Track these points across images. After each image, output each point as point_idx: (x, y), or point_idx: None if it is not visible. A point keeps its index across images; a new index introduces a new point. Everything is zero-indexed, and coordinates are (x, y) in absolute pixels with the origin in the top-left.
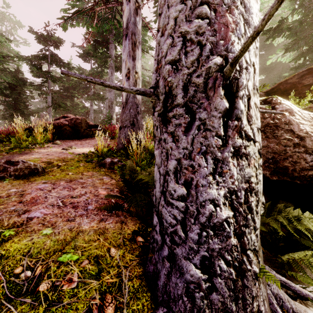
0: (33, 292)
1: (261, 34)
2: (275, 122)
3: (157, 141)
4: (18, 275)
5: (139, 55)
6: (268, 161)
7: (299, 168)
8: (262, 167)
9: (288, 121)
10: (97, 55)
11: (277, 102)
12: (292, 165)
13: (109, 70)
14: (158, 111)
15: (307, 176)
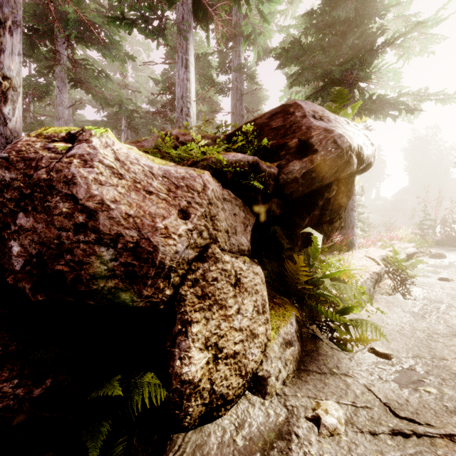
0: None
1: (275, 58)
2: (50, 179)
3: None
4: None
5: (16, 45)
6: (31, 260)
7: (87, 275)
8: (21, 273)
9: (71, 177)
10: (31, 54)
11: (83, 139)
12: (72, 268)
13: (57, 83)
14: None
15: (106, 290)
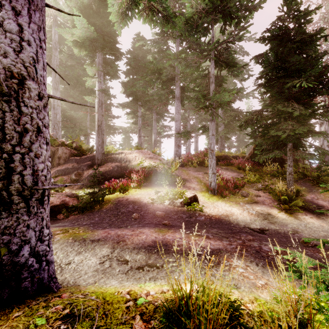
0: (70, 315)
1: None
2: None
3: (33, 214)
4: (67, 328)
5: None
6: None
7: None
8: None
9: None
10: None
11: None
12: None
13: None
14: (36, 197)
15: None
